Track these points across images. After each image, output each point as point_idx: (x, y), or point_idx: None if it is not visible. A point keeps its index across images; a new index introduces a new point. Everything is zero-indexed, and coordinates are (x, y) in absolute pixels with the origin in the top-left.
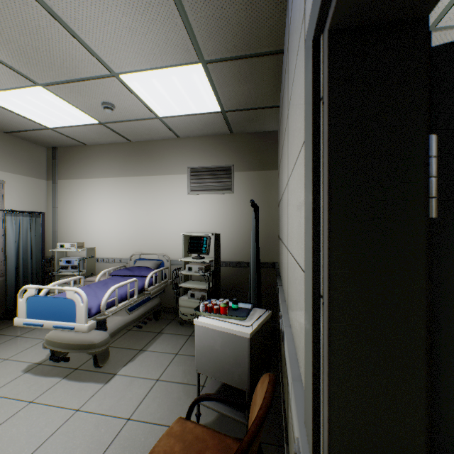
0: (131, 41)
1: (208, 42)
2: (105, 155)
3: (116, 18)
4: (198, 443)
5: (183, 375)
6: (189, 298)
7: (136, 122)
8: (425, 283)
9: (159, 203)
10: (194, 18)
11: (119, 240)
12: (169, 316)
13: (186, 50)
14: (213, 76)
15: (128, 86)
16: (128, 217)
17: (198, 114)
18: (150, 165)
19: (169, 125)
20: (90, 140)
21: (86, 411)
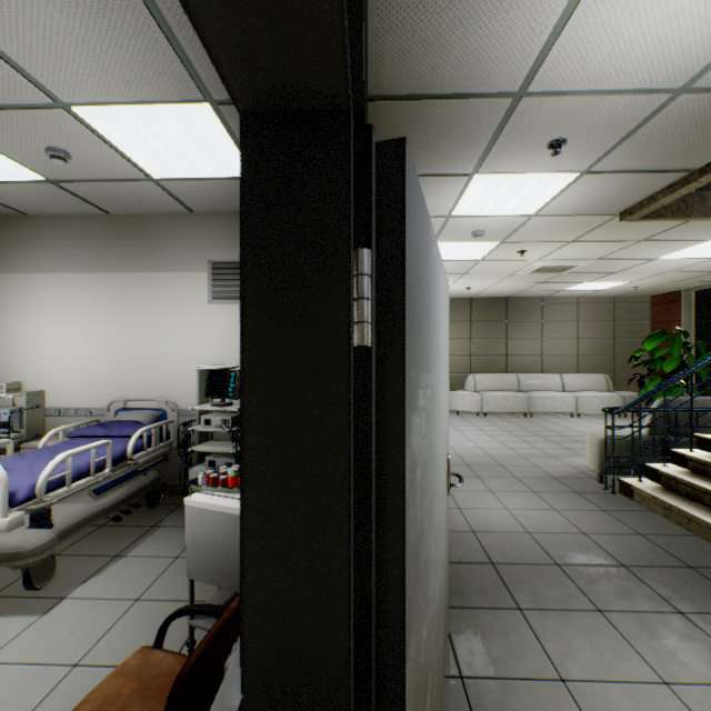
0: (84, 57)
1: (215, 74)
2: (63, 235)
3: (51, 19)
4: (163, 679)
5: (182, 588)
6: (207, 468)
7: (115, 183)
8: (348, 423)
9: (160, 317)
10: (185, 36)
11: (89, 377)
12: (175, 499)
13: (180, 80)
14: (231, 125)
15: (90, 125)
16: (105, 339)
17: (220, 179)
18: (145, 255)
19: (173, 192)
20: (34, 208)
21: (0, 662)
